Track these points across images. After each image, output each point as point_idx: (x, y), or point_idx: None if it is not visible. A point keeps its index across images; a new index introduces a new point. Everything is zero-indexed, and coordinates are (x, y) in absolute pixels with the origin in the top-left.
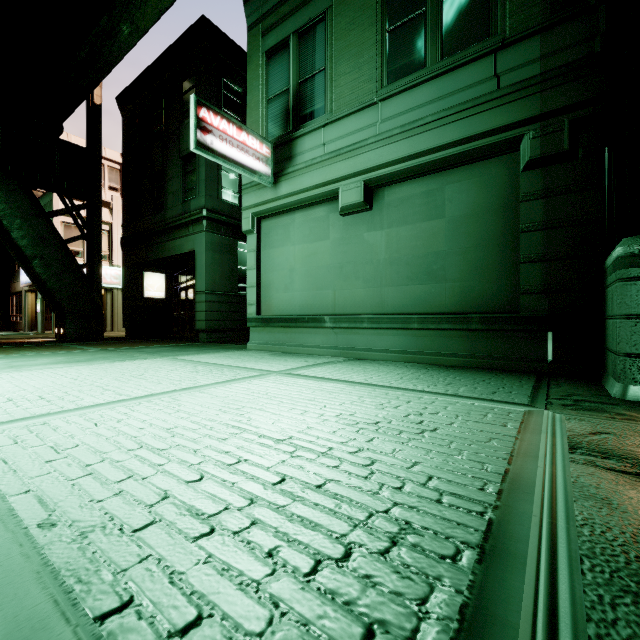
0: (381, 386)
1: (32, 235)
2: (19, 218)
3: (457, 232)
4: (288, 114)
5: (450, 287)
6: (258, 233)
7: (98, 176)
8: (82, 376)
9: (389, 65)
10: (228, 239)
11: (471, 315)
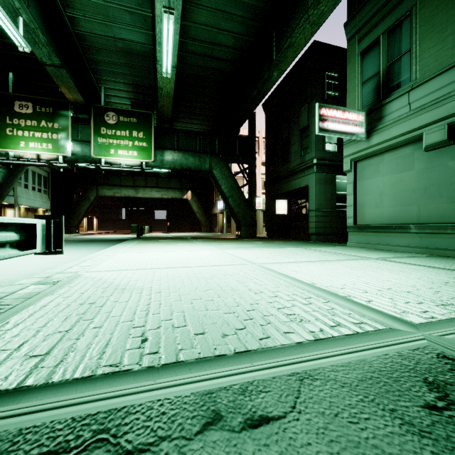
0: None
1: (228, 186)
2: (224, 179)
3: None
4: (378, 89)
5: None
6: (354, 171)
7: (254, 150)
8: (272, 252)
9: None
10: (329, 175)
11: None
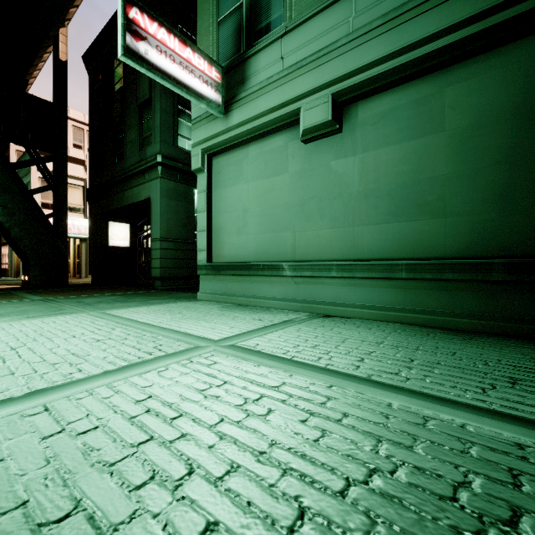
0: (394, 389)
1: None
2: None
3: (463, 148)
4: (241, 33)
5: (453, 223)
6: (209, 172)
7: (63, 129)
8: None
9: None
10: (184, 186)
11: (490, 260)
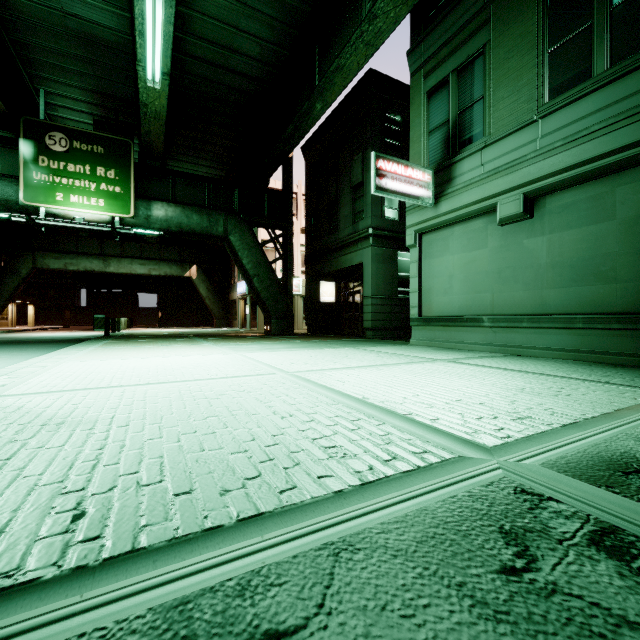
0: (534, 373)
1: (253, 261)
2: (246, 250)
3: (630, 233)
4: (447, 142)
5: (622, 287)
6: (419, 246)
7: (290, 211)
8: (312, 355)
9: (550, 83)
10: (389, 250)
11: None
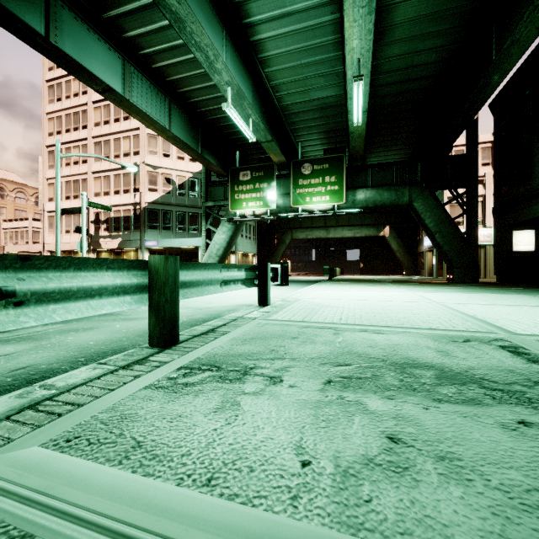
0: None
1: (435, 220)
2: (428, 212)
3: None
4: None
5: None
6: None
7: (474, 169)
8: (472, 296)
9: None
10: None
11: None
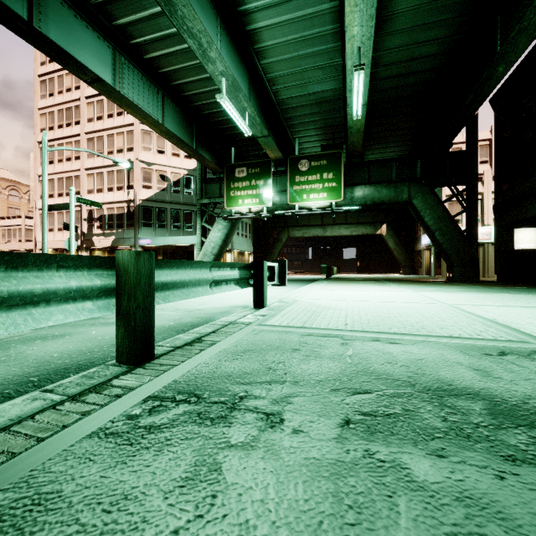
0: None
1: (434, 217)
2: (428, 209)
3: None
4: None
5: None
6: None
7: (475, 166)
8: (480, 297)
9: None
10: None
11: None
